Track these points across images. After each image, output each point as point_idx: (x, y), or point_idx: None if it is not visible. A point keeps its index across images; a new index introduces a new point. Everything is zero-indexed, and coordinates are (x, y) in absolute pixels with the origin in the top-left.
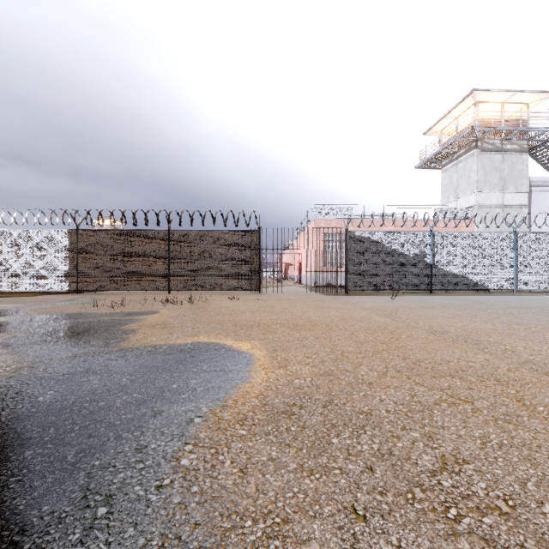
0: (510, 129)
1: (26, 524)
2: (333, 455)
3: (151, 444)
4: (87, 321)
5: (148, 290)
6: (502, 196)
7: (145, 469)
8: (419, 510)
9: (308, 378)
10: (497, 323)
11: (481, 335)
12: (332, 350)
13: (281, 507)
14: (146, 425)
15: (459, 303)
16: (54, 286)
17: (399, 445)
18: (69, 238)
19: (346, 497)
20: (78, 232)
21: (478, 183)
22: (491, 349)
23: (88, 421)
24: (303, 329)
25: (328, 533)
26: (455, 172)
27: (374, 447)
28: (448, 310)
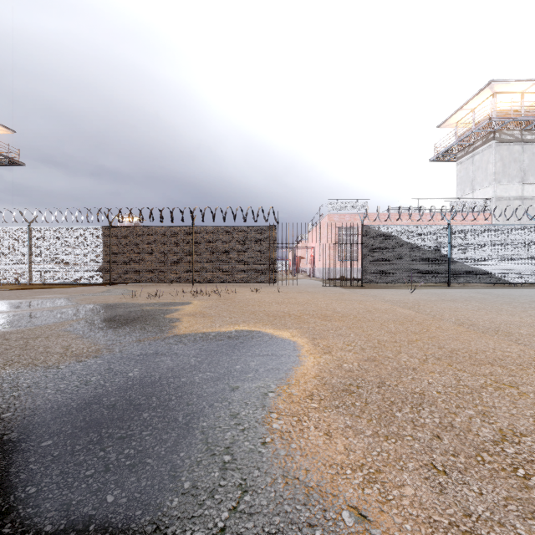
0: (531, 120)
1: (173, 464)
2: (401, 426)
3: (241, 412)
4: (132, 310)
5: (174, 282)
6: (521, 188)
7: (246, 430)
8: (490, 469)
9: (355, 363)
10: (524, 316)
11: (511, 328)
12: (368, 339)
13: (371, 461)
14: (229, 397)
15: (480, 296)
16: (89, 279)
17: (458, 420)
18: (102, 235)
19: (424, 457)
20: (111, 228)
21: (496, 175)
22: (523, 341)
23: (180, 393)
24: (333, 320)
25: (418, 481)
26: (472, 165)
27: (435, 420)
28: (471, 304)
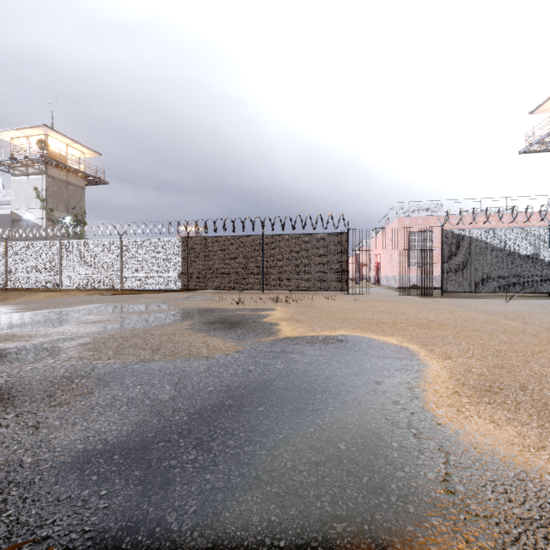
0: None
1: (372, 431)
2: None
3: (400, 400)
4: (228, 314)
5: (245, 289)
6: None
7: (415, 413)
8: None
9: (483, 369)
10: None
11: None
12: (483, 348)
13: None
14: (380, 389)
15: None
16: (170, 285)
17: None
18: (181, 245)
19: None
20: (188, 239)
21: None
22: None
23: (333, 382)
24: (432, 329)
25: None
26: None
27: None
28: None
